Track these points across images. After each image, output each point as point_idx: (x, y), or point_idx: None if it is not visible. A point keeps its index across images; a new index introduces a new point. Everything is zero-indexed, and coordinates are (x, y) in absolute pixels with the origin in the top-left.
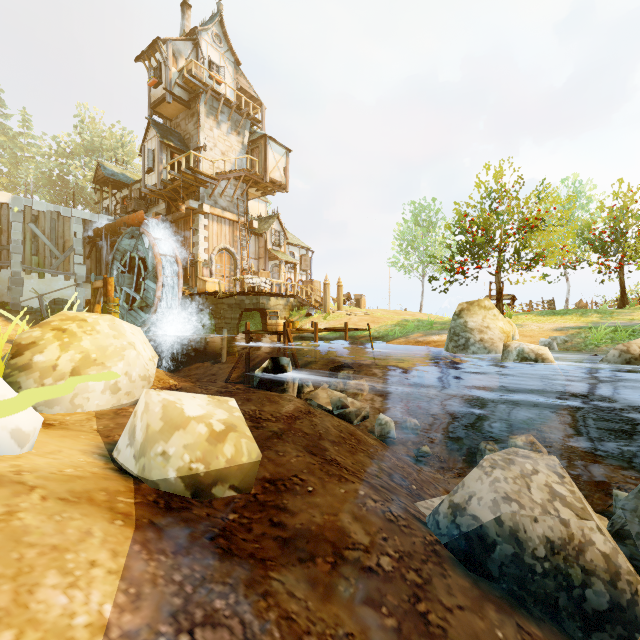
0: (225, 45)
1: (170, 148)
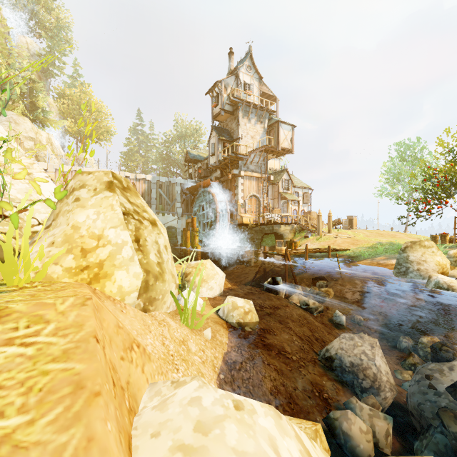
0: (253, 70)
1: (223, 140)
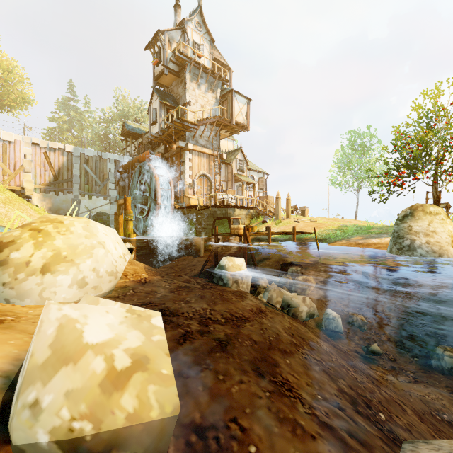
0: (204, 29)
1: (166, 106)
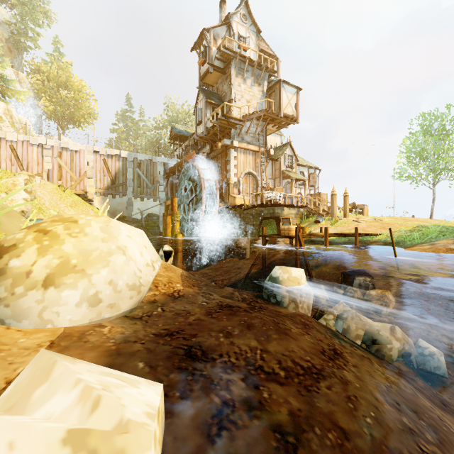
0: (249, 21)
1: (212, 105)
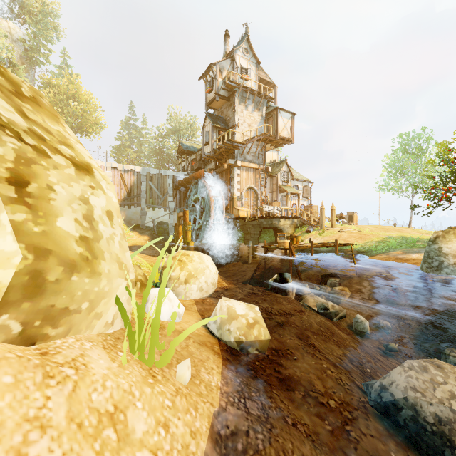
0: (250, 54)
1: (218, 128)
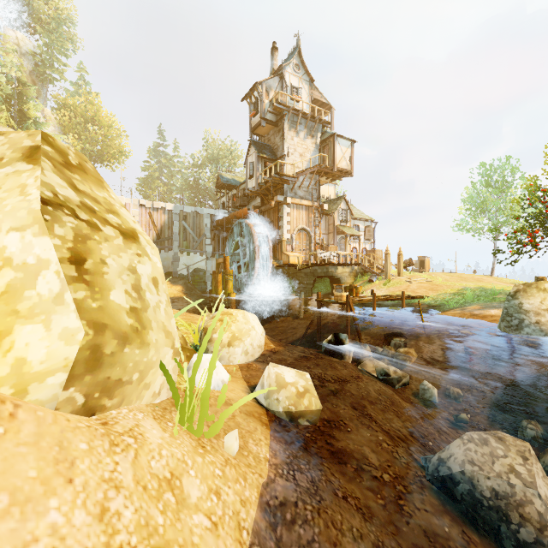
0: (302, 70)
1: (264, 159)
